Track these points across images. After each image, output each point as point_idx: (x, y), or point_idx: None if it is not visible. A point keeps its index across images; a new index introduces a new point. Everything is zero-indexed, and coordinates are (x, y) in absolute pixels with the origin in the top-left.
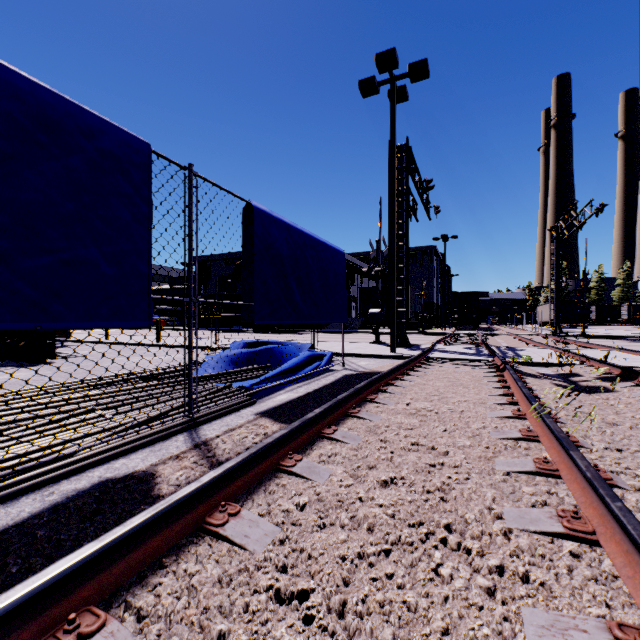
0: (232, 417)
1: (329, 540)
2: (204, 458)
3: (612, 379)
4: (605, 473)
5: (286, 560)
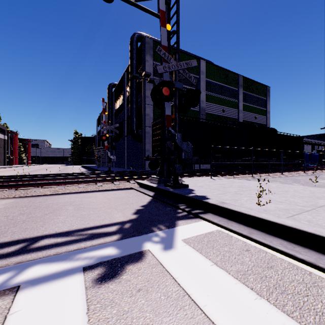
0: None
1: None
2: None
3: None
4: None
5: None
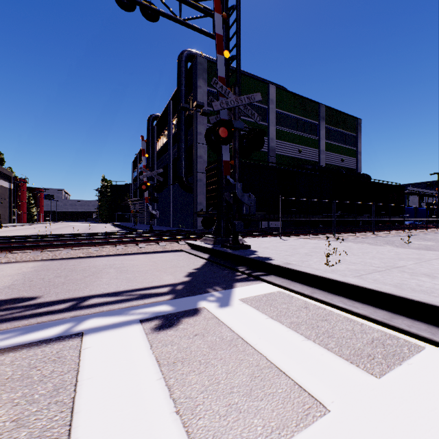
0: None
1: None
2: None
3: None
4: None
5: None
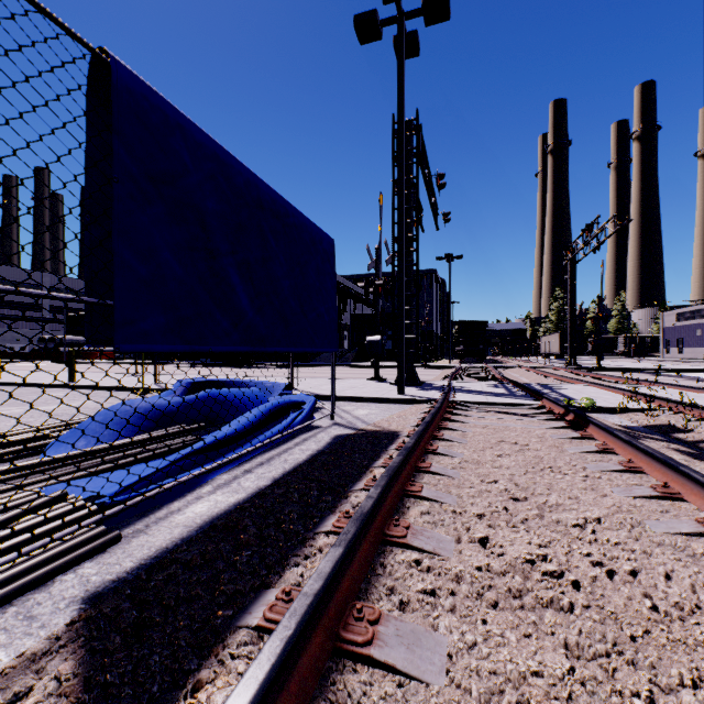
0: None
1: None
2: None
3: None
4: None
5: None
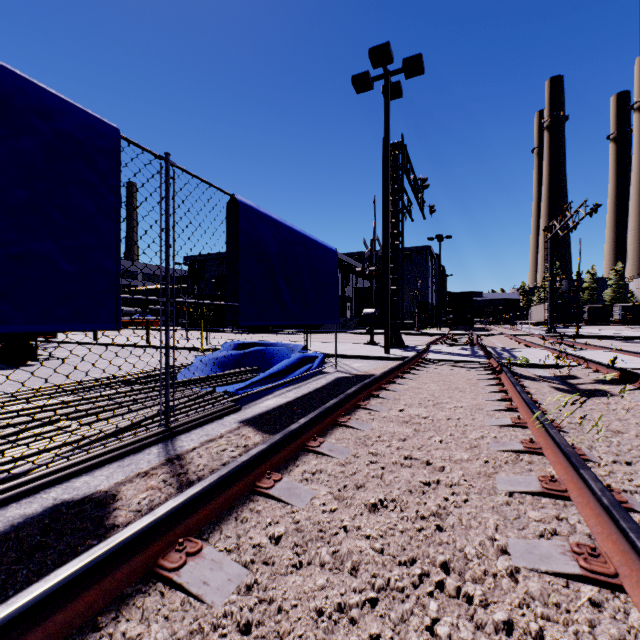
0: (214, 425)
1: (304, 586)
2: (174, 476)
3: (611, 382)
4: (619, 494)
5: (250, 616)
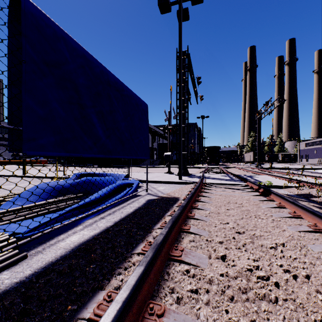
0: None
1: None
2: None
3: None
4: None
5: None
